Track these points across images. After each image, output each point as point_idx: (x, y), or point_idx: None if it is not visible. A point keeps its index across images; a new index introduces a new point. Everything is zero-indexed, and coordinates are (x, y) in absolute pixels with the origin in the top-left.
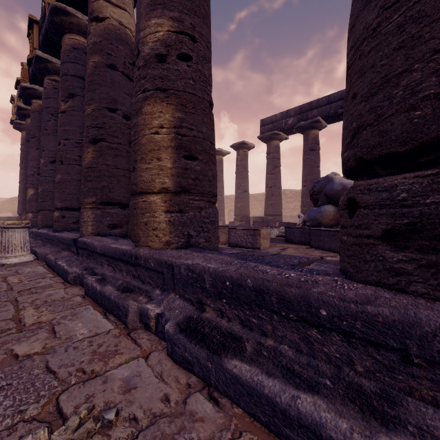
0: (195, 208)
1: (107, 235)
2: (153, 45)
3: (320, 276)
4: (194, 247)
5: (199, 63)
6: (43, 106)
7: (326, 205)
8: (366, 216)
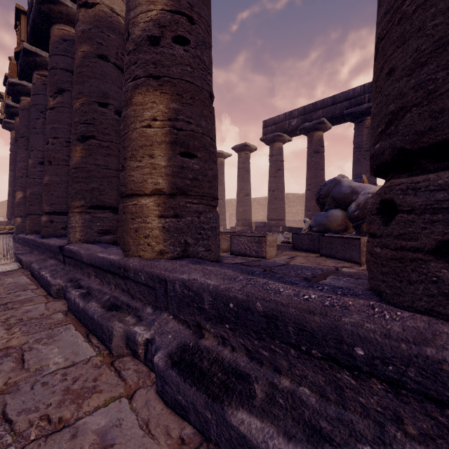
0: (193, 213)
1: (97, 242)
2: (145, 26)
3: (347, 297)
4: (191, 256)
5: (197, 48)
6: (32, 103)
7: (333, 209)
8: (410, 224)
